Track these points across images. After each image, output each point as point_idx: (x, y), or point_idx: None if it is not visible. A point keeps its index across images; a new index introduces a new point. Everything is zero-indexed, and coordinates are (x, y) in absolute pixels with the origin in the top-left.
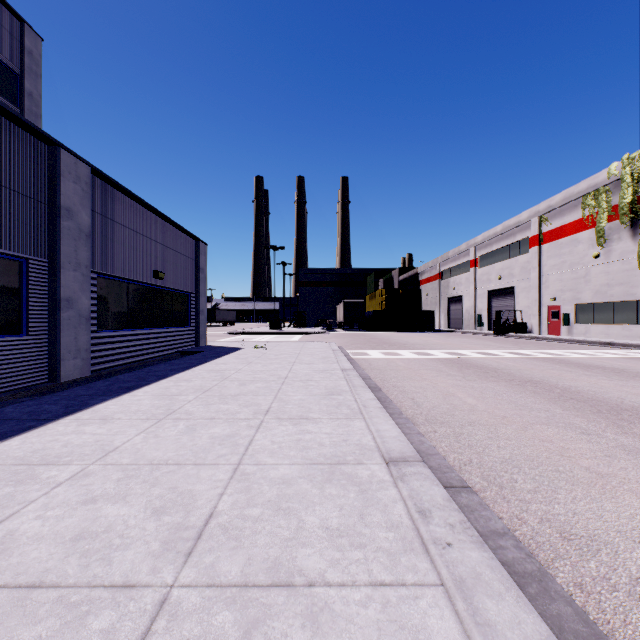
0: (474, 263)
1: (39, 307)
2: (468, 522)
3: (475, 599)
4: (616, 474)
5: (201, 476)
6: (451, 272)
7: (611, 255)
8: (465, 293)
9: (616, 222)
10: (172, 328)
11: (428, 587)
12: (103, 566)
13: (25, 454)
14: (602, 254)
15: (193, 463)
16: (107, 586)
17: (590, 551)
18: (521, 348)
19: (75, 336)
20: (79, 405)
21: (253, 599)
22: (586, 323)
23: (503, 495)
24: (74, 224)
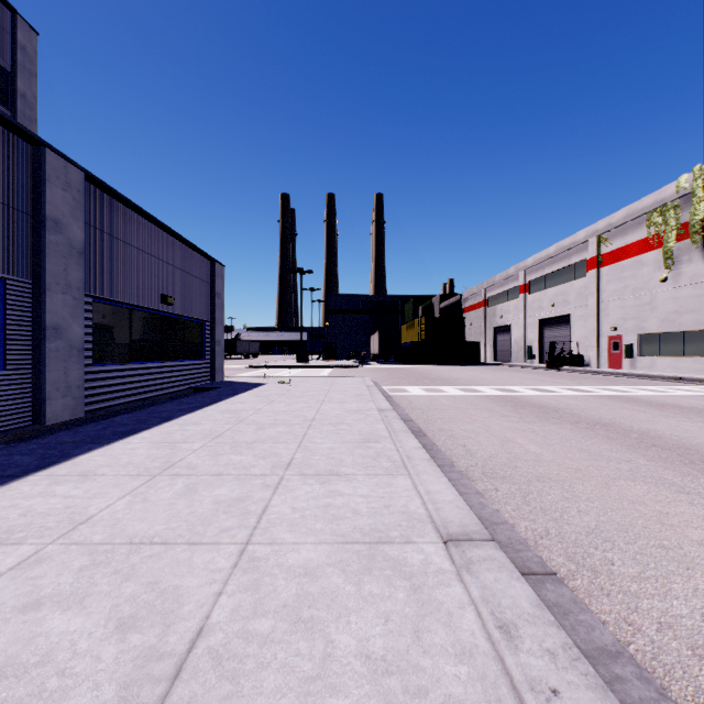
0: (524, 288)
1: (20, 336)
2: (575, 647)
3: None
4: None
5: (194, 563)
6: (498, 299)
7: (680, 279)
8: (514, 322)
9: (686, 241)
10: (183, 361)
11: None
12: None
13: None
14: (670, 278)
15: (186, 542)
16: None
17: None
18: (580, 384)
19: (65, 371)
20: (58, 456)
21: None
22: (651, 355)
23: (599, 584)
24: (63, 239)
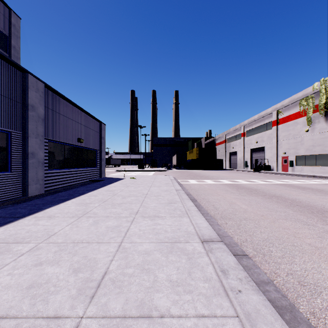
0: (243, 134)
1: (17, 157)
2: (249, 277)
3: (257, 326)
4: (325, 247)
5: (100, 249)
6: (231, 139)
7: (314, 130)
8: (238, 150)
9: (317, 113)
10: (87, 168)
11: (229, 318)
12: (43, 304)
13: (5, 237)
14: (310, 130)
15: (96, 242)
16: (44, 317)
17: (316, 292)
18: (268, 178)
19: (36, 172)
20: (37, 209)
21: (128, 326)
22: (301, 165)
23: (265, 259)
24: (35, 113)
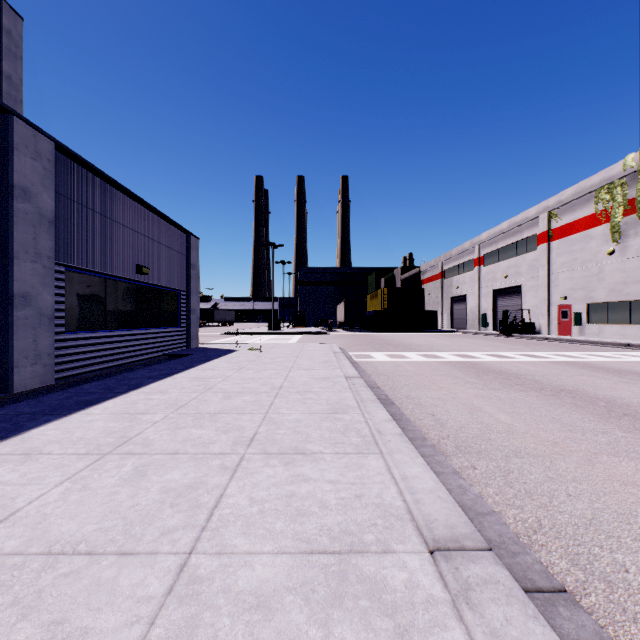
0: (479, 261)
1: None
2: None
3: None
4: None
5: (118, 586)
6: (454, 271)
7: (627, 251)
8: (469, 292)
9: (633, 216)
10: (159, 329)
11: None
12: None
13: None
14: (617, 250)
15: (117, 550)
16: None
17: None
18: (535, 350)
19: (34, 338)
20: (9, 430)
21: None
22: (599, 323)
23: (620, 603)
24: (32, 207)
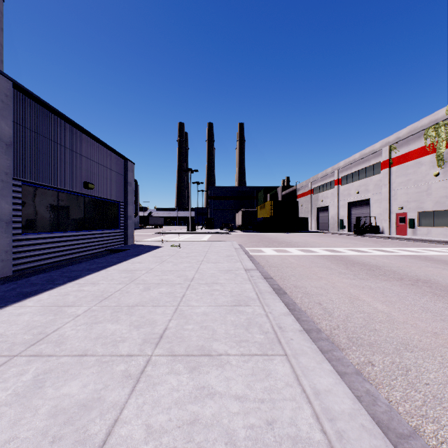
0: (338, 182)
1: None
2: None
3: None
4: None
5: None
6: (320, 189)
7: None
8: (330, 204)
9: None
10: (102, 230)
11: None
12: None
13: None
14: (441, 173)
15: None
16: None
17: None
18: (383, 246)
19: None
20: None
21: None
22: (428, 226)
23: None
24: None
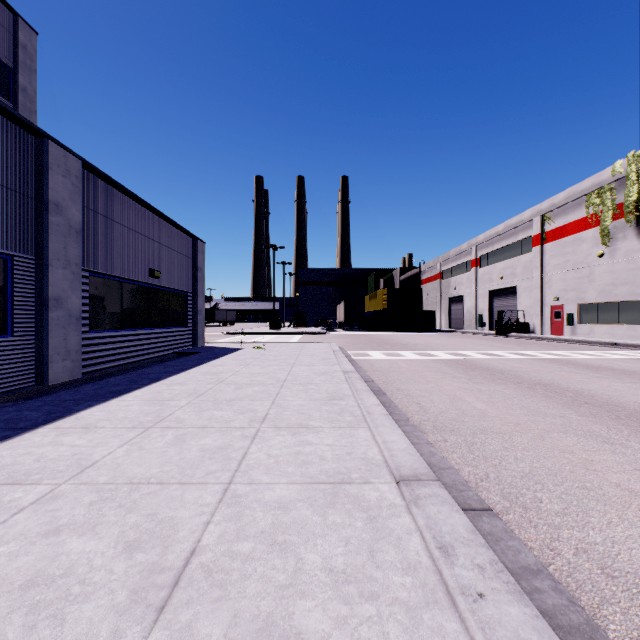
0: (475, 263)
1: (25, 306)
2: (500, 563)
3: None
4: None
5: (186, 499)
6: (452, 272)
7: (616, 254)
8: (466, 293)
9: (621, 220)
10: (168, 328)
11: None
12: (52, 627)
13: None
14: (606, 253)
15: (178, 482)
16: None
17: None
18: (525, 349)
19: (64, 337)
20: (62, 411)
21: None
22: (590, 323)
23: (529, 518)
24: (63, 220)
